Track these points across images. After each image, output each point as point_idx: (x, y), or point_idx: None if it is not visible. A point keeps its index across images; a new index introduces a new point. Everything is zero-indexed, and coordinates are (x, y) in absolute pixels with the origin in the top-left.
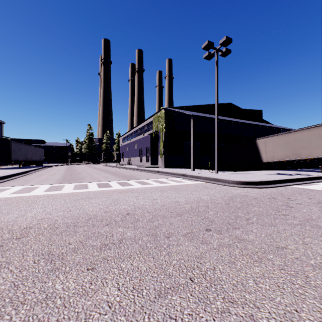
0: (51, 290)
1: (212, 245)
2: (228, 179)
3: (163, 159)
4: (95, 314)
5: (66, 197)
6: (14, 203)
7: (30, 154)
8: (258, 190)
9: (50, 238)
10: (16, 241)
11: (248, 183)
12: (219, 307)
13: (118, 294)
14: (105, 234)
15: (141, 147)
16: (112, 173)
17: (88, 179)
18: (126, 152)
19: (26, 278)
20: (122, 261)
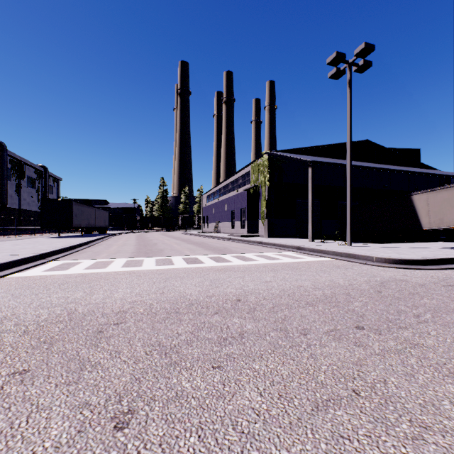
0: (179, 388)
1: (371, 349)
2: (371, 256)
3: (266, 225)
4: (243, 421)
5: (151, 275)
6: (94, 281)
7: (94, 219)
8: (422, 273)
9: (152, 326)
10: (115, 327)
11: (405, 262)
12: (406, 432)
13: (263, 401)
14: (219, 325)
15: (233, 208)
16: (198, 244)
17: (169, 252)
18: (212, 215)
19: (145, 371)
20: (252, 360)
